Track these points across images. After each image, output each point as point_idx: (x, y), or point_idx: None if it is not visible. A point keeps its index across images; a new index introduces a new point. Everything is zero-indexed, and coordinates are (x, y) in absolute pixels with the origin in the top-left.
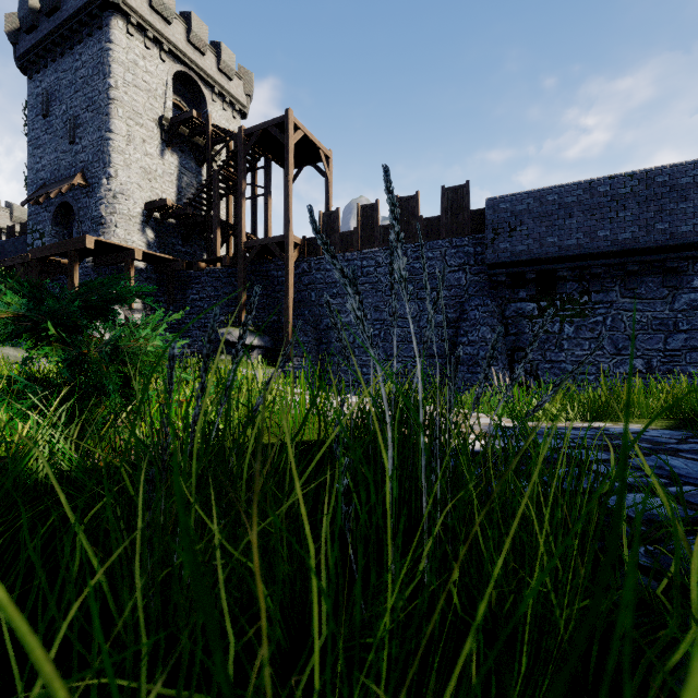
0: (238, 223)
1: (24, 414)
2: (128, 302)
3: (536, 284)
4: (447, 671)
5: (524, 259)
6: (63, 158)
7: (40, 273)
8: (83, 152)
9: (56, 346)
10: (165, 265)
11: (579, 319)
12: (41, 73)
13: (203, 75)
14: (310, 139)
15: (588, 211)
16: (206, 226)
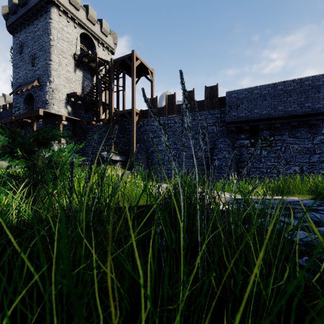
0: (110, 103)
1: (6, 193)
2: (57, 139)
3: (249, 131)
4: (211, 322)
5: (243, 120)
6: (29, 73)
7: (18, 126)
8: (38, 70)
9: (21, 160)
10: (76, 123)
11: (269, 147)
12: (19, 33)
13: (94, 34)
14: (143, 64)
15: (273, 97)
16: (95, 104)
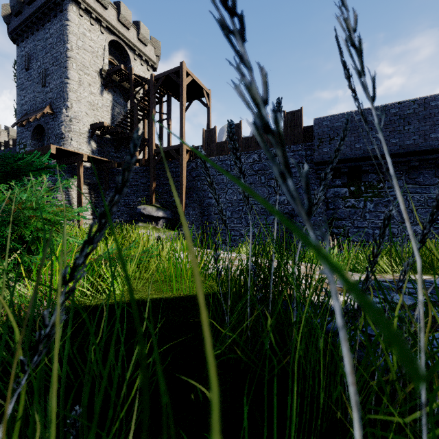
0: (150, 137)
1: None
2: (28, 174)
3: (347, 175)
4: None
5: (339, 158)
6: (38, 96)
7: None
8: (50, 92)
9: None
10: (103, 165)
11: (377, 198)
12: (25, 42)
13: (128, 43)
14: (197, 82)
15: (383, 125)
16: (130, 139)
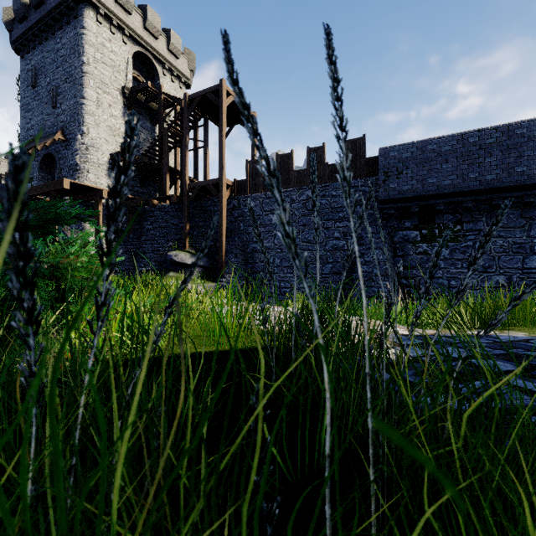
0: (183, 169)
1: None
2: (67, 223)
3: (418, 216)
4: None
5: (409, 196)
6: (47, 119)
7: None
8: (62, 114)
9: None
10: (126, 202)
11: (453, 243)
12: (31, 53)
13: (156, 55)
14: None
15: (461, 157)
16: (158, 172)
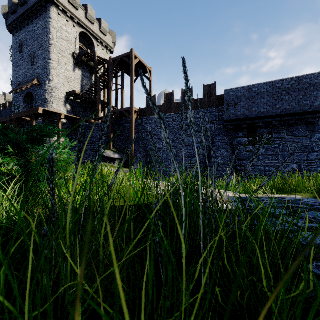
0: (109, 101)
1: None
2: (52, 136)
3: (247, 129)
4: None
5: (241, 118)
6: (28, 72)
7: (18, 125)
8: (37, 69)
9: (13, 157)
10: (75, 121)
11: (267, 145)
12: (18, 33)
13: (93, 34)
14: (142, 62)
15: (271, 95)
16: (94, 103)
